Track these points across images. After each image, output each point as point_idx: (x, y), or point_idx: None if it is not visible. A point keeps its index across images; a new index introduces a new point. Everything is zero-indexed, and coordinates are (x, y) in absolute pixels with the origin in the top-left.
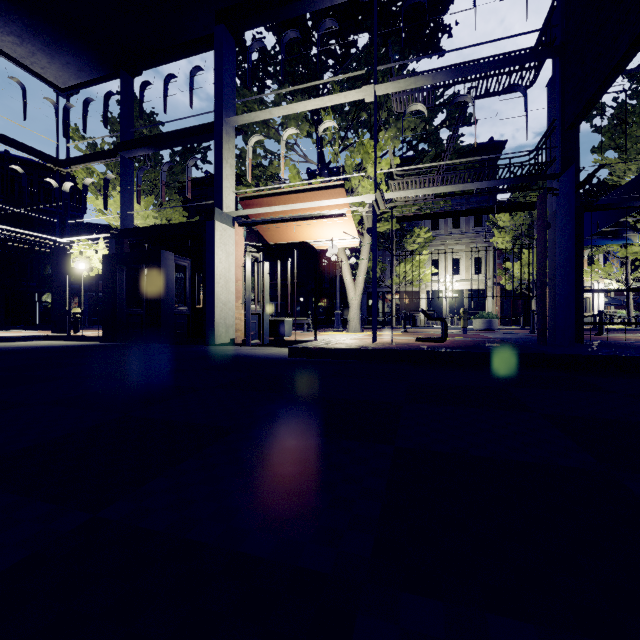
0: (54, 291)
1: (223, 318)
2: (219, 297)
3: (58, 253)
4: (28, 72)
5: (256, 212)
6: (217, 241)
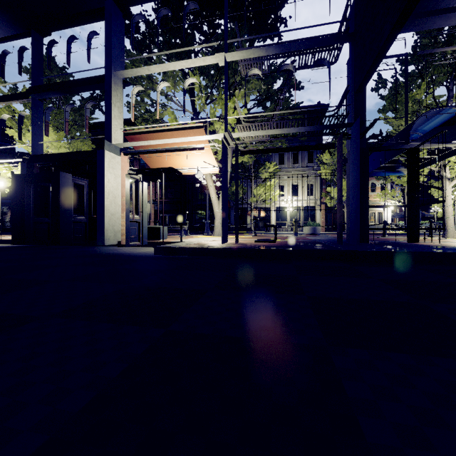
0: None
1: (111, 225)
2: (108, 209)
3: None
4: None
5: (138, 145)
6: (106, 166)
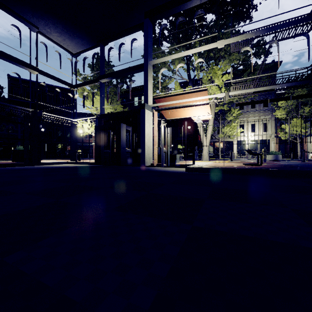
0: (71, 142)
1: (148, 154)
2: (146, 144)
3: (73, 126)
4: (61, 48)
5: (163, 104)
6: (146, 118)
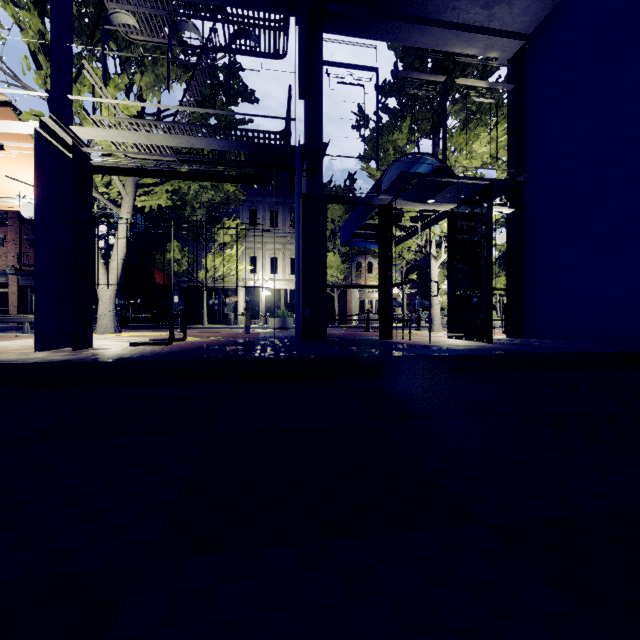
0: None
1: None
2: None
3: None
4: None
5: None
6: None
